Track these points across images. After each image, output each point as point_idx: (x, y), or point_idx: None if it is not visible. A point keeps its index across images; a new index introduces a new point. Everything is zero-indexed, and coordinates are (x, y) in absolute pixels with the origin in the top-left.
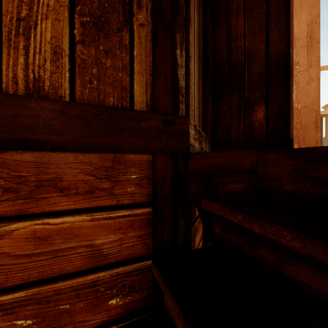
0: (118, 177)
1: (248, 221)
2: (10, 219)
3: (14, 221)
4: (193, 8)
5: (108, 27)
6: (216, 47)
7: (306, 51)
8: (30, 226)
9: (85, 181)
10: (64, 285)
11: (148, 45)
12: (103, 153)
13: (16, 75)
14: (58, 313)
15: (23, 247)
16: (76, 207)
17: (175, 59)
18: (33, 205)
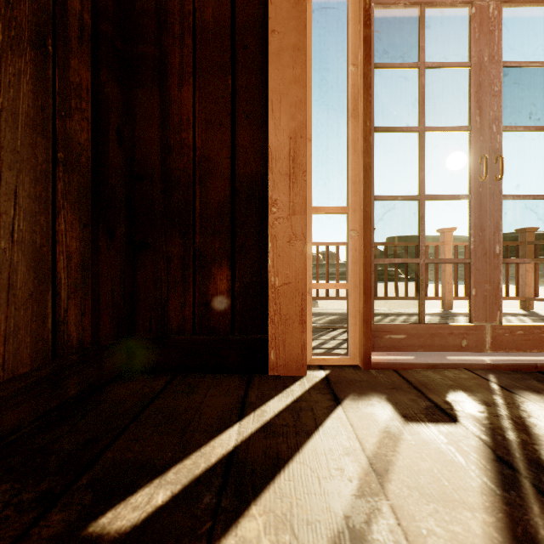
0: None
1: None
2: None
3: None
4: None
5: None
6: (136, 136)
7: (288, 184)
8: None
9: None
10: None
11: None
12: None
13: None
14: None
15: None
16: None
17: None
18: None
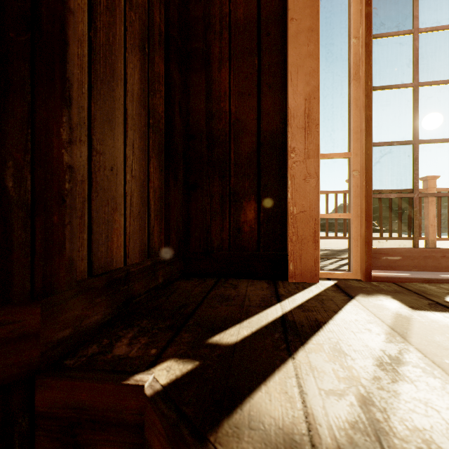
0: None
1: None
2: None
3: None
4: (124, 54)
5: None
6: (190, 107)
7: (304, 135)
8: None
9: None
10: None
11: None
12: None
13: None
14: None
15: None
16: None
17: None
18: None
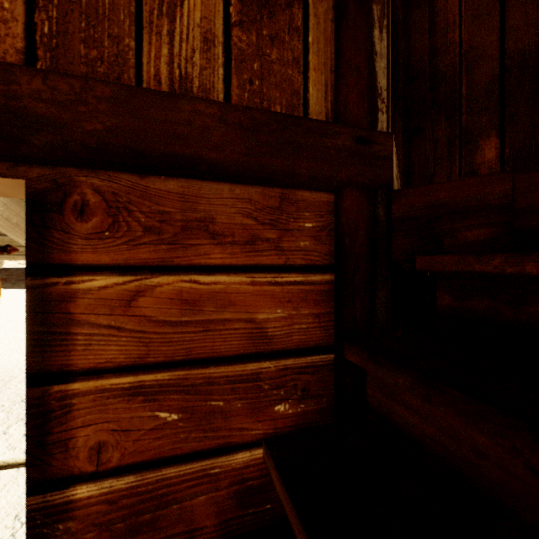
0: (287, 224)
1: (514, 262)
2: (152, 270)
3: (156, 273)
4: None
5: (274, 1)
6: (410, 47)
7: None
8: (175, 283)
9: (244, 226)
10: (217, 373)
11: (329, 28)
12: (267, 187)
13: (159, 71)
14: (210, 411)
15: (167, 311)
16: (232, 262)
17: (371, 44)
18: (178, 253)
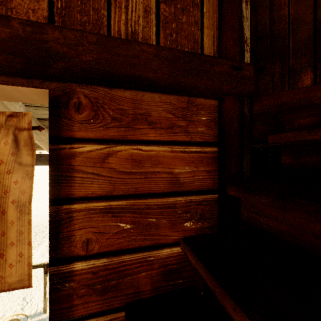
0: (191, 118)
1: None
2: (116, 142)
3: (118, 144)
4: None
5: None
6: (258, 19)
7: None
8: (129, 150)
9: (167, 118)
10: (152, 202)
11: (215, 3)
12: (180, 96)
13: (120, 29)
14: (148, 224)
15: (124, 166)
16: (160, 139)
17: (241, 11)
18: (130, 133)
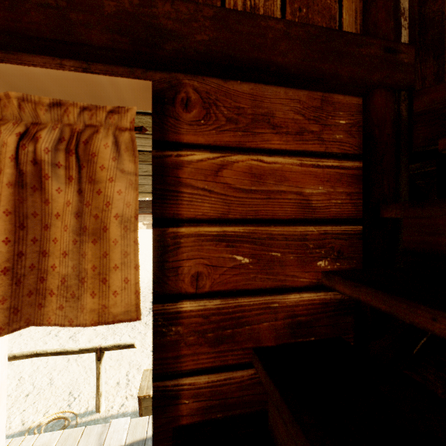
0: (326, 121)
1: None
2: (231, 150)
3: (234, 153)
4: None
5: None
6: None
7: None
8: (247, 161)
9: (295, 120)
10: (275, 231)
11: None
12: (311, 91)
13: (236, 3)
14: (271, 259)
15: (241, 182)
16: (286, 148)
17: None
18: (249, 139)
